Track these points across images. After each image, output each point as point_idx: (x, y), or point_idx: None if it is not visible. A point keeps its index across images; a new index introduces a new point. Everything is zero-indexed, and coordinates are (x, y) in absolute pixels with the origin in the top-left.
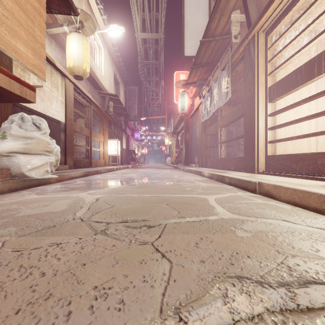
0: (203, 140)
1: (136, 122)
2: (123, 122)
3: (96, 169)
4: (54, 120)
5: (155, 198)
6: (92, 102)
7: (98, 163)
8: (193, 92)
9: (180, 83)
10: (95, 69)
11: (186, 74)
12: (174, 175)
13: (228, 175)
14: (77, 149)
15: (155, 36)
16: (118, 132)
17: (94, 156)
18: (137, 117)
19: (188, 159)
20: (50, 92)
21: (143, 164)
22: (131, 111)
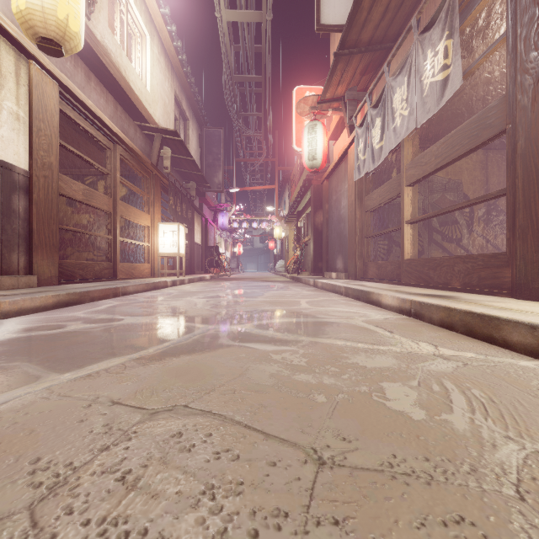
0: (359, 221)
1: (222, 197)
2: (194, 193)
3: (111, 286)
4: None
5: None
6: (118, 140)
7: (136, 270)
8: (331, 127)
9: (306, 102)
10: (128, 73)
11: (318, 93)
12: (301, 302)
13: (514, 315)
14: (97, 241)
15: (255, 18)
16: (184, 210)
17: (132, 257)
18: (222, 184)
19: (319, 263)
20: None
21: (236, 273)
22: (212, 175)
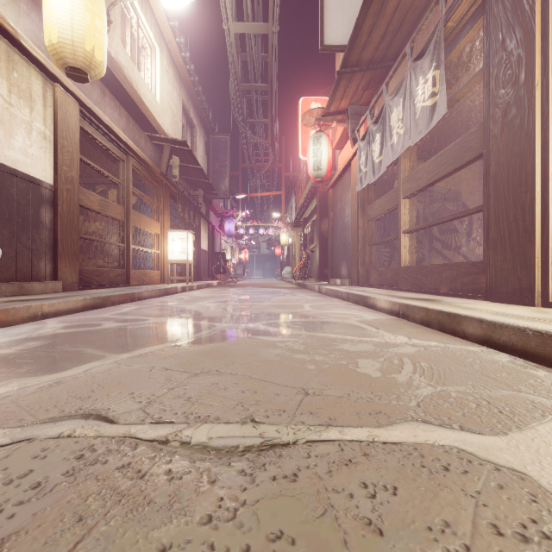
0: (361, 229)
1: (228, 203)
2: (201, 200)
3: (128, 291)
4: (18, 174)
5: (237, 488)
6: (131, 152)
7: (147, 277)
8: (336, 137)
9: (311, 114)
10: (139, 86)
11: (323, 103)
12: (304, 306)
13: (472, 313)
14: (108, 249)
15: (262, 29)
16: (191, 217)
17: (141, 264)
18: (229, 191)
19: (325, 270)
20: (6, 107)
21: (242, 280)
22: (218, 182)
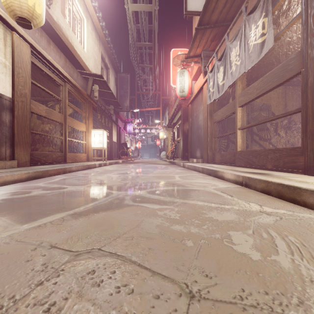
0: (209, 128)
1: (129, 114)
2: (112, 112)
3: (61, 167)
4: None
5: None
6: (67, 80)
7: (78, 157)
8: (193, 73)
9: (178, 58)
10: (73, 40)
11: (185, 52)
12: (175, 177)
13: (310, 186)
14: (55, 140)
15: (148, 8)
16: (106, 122)
17: (75, 149)
18: (129, 107)
19: (186, 153)
20: None
21: (137, 159)
22: (123, 101)
